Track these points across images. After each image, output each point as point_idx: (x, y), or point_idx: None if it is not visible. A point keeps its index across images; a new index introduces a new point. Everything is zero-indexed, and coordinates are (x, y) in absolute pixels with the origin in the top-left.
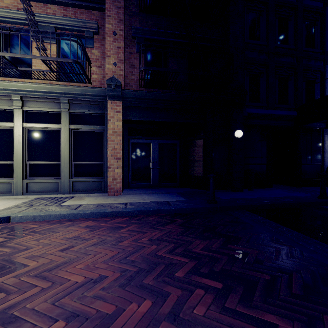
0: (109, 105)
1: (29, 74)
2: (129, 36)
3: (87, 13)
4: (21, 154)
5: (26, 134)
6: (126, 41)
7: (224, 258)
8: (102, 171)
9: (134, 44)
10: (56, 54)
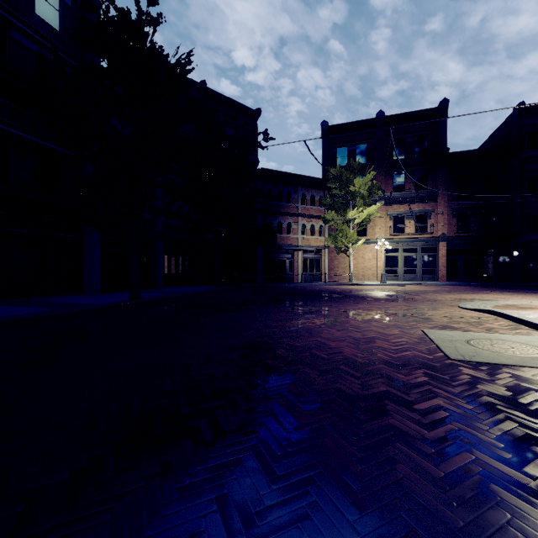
0: (440, 244)
1: (402, 233)
2: (448, 211)
3: (428, 204)
4: (402, 265)
5: (402, 257)
6: (447, 213)
7: (493, 288)
8: (435, 272)
9: (451, 214)
10: (414, 224)
